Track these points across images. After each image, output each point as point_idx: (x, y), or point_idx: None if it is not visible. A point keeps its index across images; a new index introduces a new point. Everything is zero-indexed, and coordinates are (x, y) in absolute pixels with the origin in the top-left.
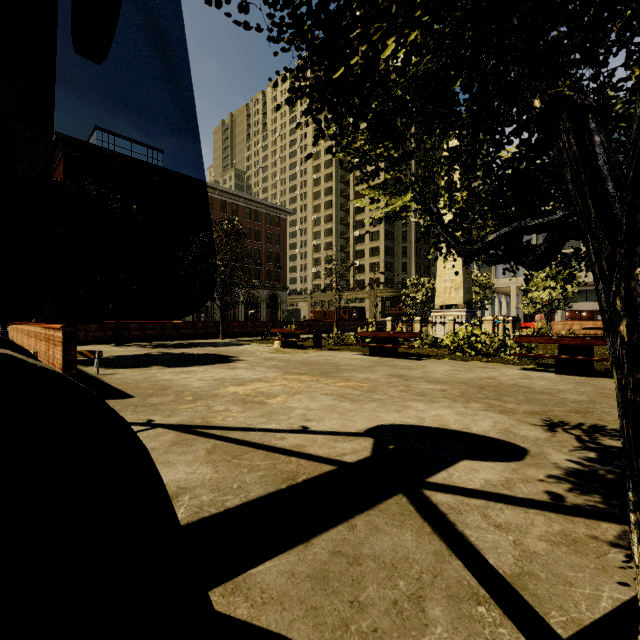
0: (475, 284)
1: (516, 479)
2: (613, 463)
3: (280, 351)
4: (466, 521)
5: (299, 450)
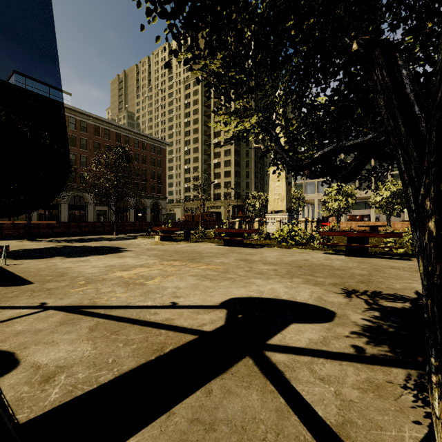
0: (293, 197)
1: (330, 337)
2: (391, 319)
3: (159, 243)
4: (298, 377)
5: (168, 323)
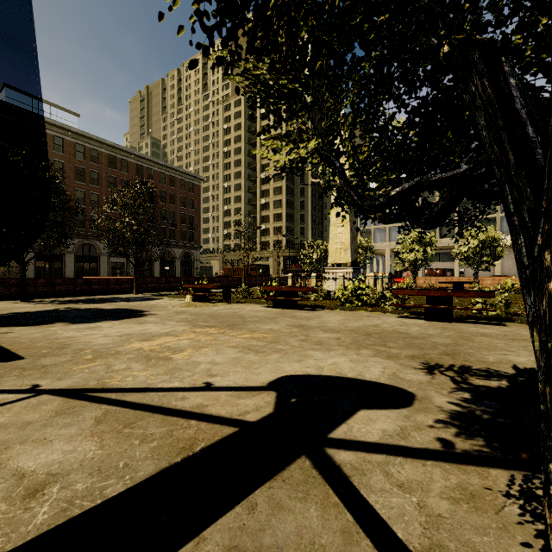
0: (359, 246)
1: (409, 427)
2: (485, 402)
3: (191, 305)
4: (370, 483)
5: (200, 411)
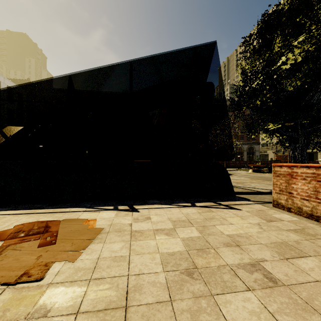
0: None
1: None
2: None
3: (251, 173)
4: None
5: (250, 189)
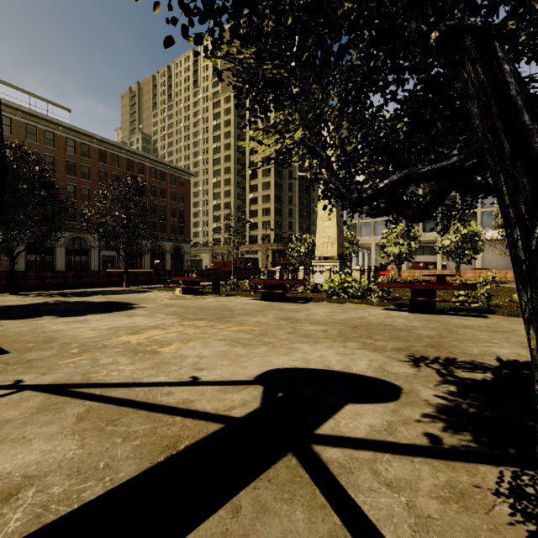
0: (345, 240)
1: (397, 422)
2: (471, 395)
3: (181, 297)
4: (358, 482)
5: (185, 407)
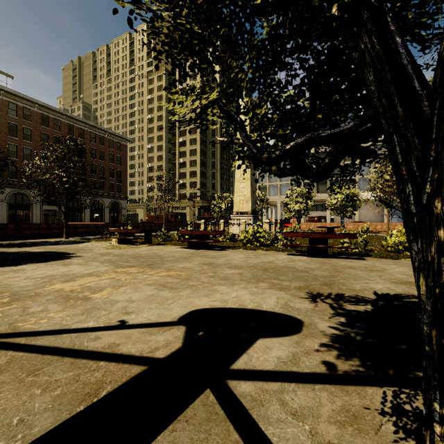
0: (257, 199)
1: (300, 352)
2: (357, 325)
3: (116, 247)
4: (267, 414)
5: (111, 351)
